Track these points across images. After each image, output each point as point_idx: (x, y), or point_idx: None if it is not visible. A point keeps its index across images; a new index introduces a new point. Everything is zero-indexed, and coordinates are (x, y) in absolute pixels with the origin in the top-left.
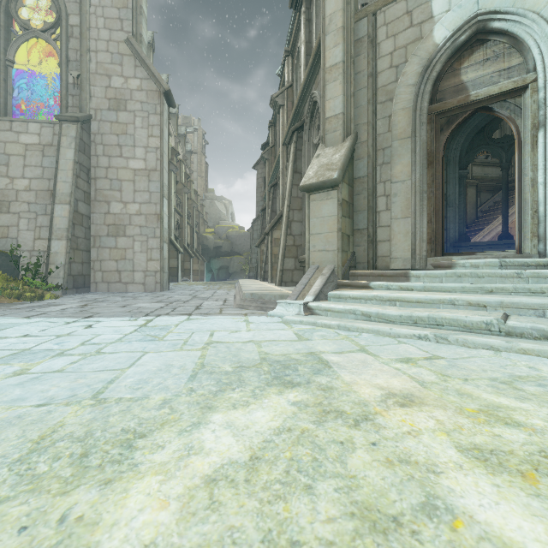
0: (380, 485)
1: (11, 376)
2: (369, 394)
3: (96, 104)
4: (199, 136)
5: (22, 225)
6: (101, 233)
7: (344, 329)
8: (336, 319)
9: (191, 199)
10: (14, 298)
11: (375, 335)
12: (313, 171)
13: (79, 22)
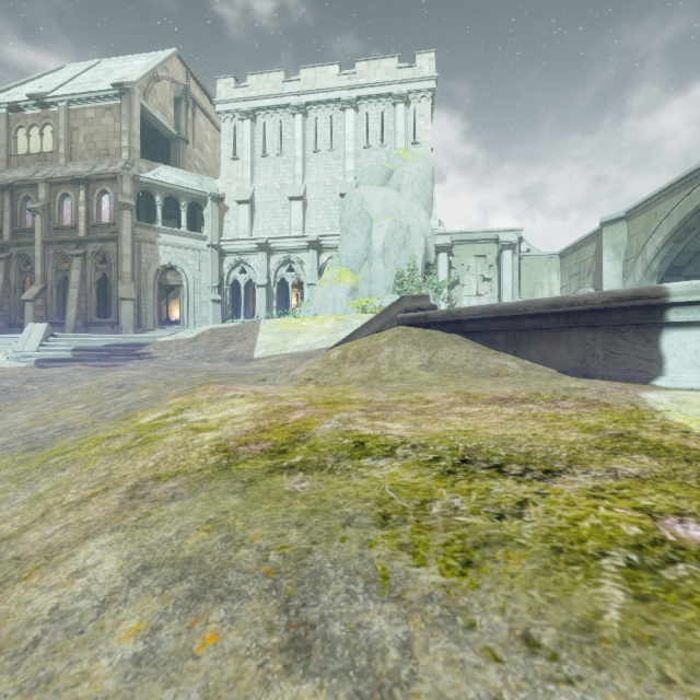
0: None
1: None
2: None
3: None
4: None
5: None
6: None
7: None
8: None
9: None
10: None
11: None
12: (124, 292)
13: None
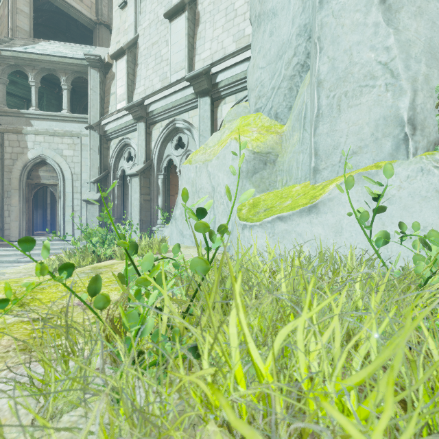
0: None
1: None
2: None
3: None
4: None
5: None
6: None
7: None
8: None
9: None
10: None
11: None
12: None
13: None
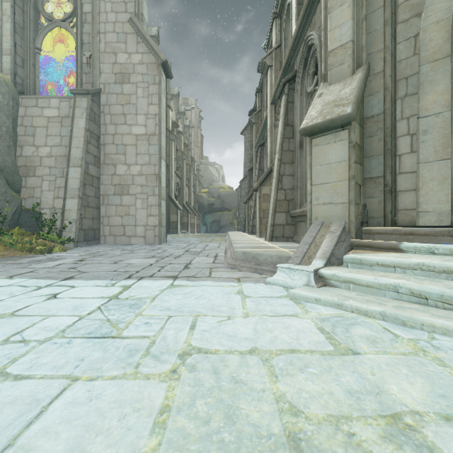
0: None
1: None
2: None
3: (104, 79)
4: (195, 113)
5: (45, 186)
6: (109, 192)
7: (394, 321)
8: (370, 300)
9: (189, 165)
10: (27, 251)
11: None
12: (317, 111)
13: (91, 9)
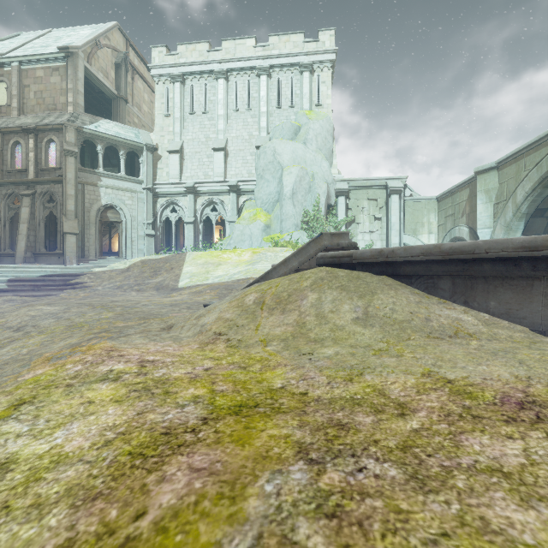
0: None
1: None
2: None
3: None
4: None
5: None
6: None
7: None
8: None
9: None
10: None
11: None
12: (68, 228)
13: None
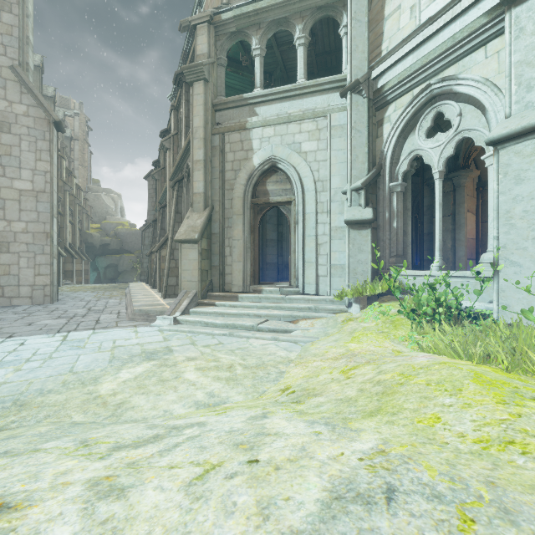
0: (168, 376)
1: (16, 371)
2: (181, 359)
3: None
4: (81, 122)
5: None
6: None
7: (192, 332)
8: (190, 327)
9: (73, 195)
10: None
11: (205, 335)
12: (184, 230)
13: None
